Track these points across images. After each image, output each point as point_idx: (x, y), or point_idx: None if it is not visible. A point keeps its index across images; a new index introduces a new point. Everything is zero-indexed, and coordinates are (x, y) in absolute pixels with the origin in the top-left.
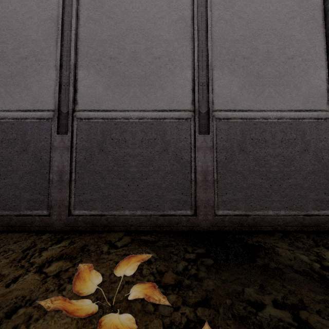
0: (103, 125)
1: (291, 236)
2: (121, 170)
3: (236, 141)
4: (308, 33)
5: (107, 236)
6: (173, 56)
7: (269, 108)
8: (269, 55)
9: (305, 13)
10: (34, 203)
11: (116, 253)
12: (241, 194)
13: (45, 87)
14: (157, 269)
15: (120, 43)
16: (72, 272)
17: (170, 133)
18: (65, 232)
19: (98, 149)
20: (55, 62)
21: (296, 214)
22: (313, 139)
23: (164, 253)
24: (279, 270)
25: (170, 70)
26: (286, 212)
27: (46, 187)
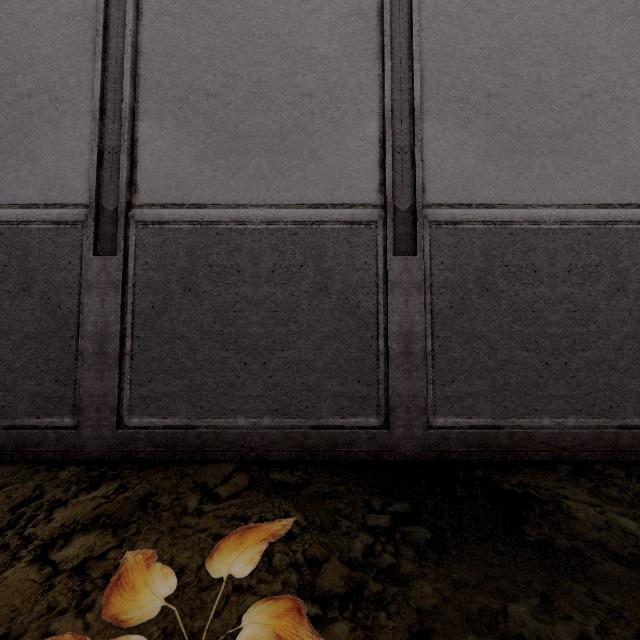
0: (191, 236)
1: (593, 473)
2: (230, 331)
3: (472, 270)
4: (623, 43)
5: (199, 472)
6: (339, 92)
7: (542, 200)
8: (542, 90)
9: (617, 0)
10: (44, 401)
11: (217, 514)
12: (485, 381)
13: (69, 157)
14: (305, 554)
15: (227, 64)
16: (115, 562)
17: (333, 254)
18: (109, 462)
19: (181, 288)
20: (90, 105)
21: (601, 424)
22: (635, 265)
23: (320, 514)
24: (578, 554)
25: (334, 120)
26: (580, 420)
27: (69, 368)
